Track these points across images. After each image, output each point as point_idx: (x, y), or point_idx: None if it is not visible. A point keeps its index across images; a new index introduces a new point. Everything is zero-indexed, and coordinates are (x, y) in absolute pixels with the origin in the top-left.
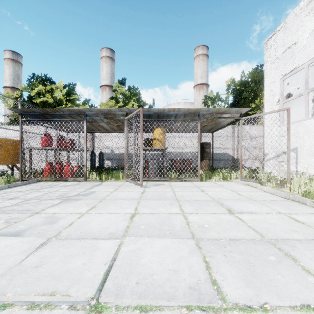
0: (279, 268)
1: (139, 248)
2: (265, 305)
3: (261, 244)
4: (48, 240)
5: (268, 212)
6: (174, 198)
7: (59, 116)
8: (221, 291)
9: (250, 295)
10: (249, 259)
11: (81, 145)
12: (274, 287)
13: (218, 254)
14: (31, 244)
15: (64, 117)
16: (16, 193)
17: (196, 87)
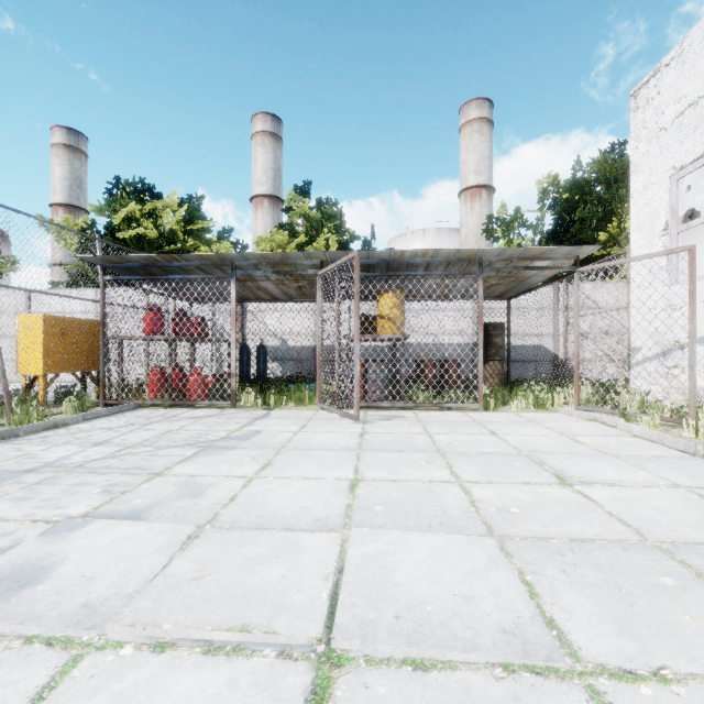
0: (685, 601)
1: (384, 552)
2: (663, 671)
3: (641, 551)
4: (198, 529)
5: (648, 483)
6: (434, 448)
7: (179, 270)
8: (567, 641)
9: (630, 651)
10: (618, 581)
11: (217, 329)
12: (679, 638)
13: (550, 569)
14: (169, 536)
15: (188, 271)
16: (103, 431)
17: (466, 194)
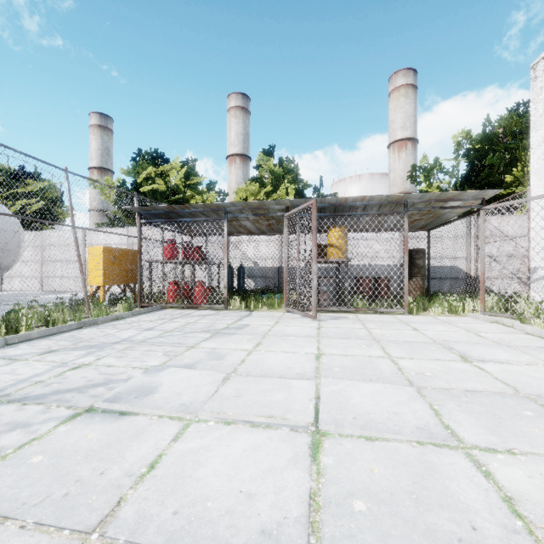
0: (537, 423)
1: (343, 390)
2: (513, 450)
3: (514, 398)
4: (228, 375)
5: (529, 362)
6: (371, 337)
7: (188, 214)
8: (456, 435)
9: (494, 441)
10: (494, 411)
11: (209, 255)
12: (528, 438)
13: (450, 404)
14: (213, 377)
15: (194, 215)
16: (147, 322)
17: (394, 146)
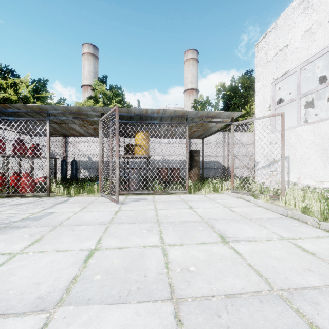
0: None
1: None
2: None
3: (271, 302)
4: None
5: (268, 237)
6: (155, 219)
7: (14, 114)
8: None
9: None
10: None
11: (51, 151)
12: None
13: None
14: None
15: (20, 115)
16: None
17: (186, 92)
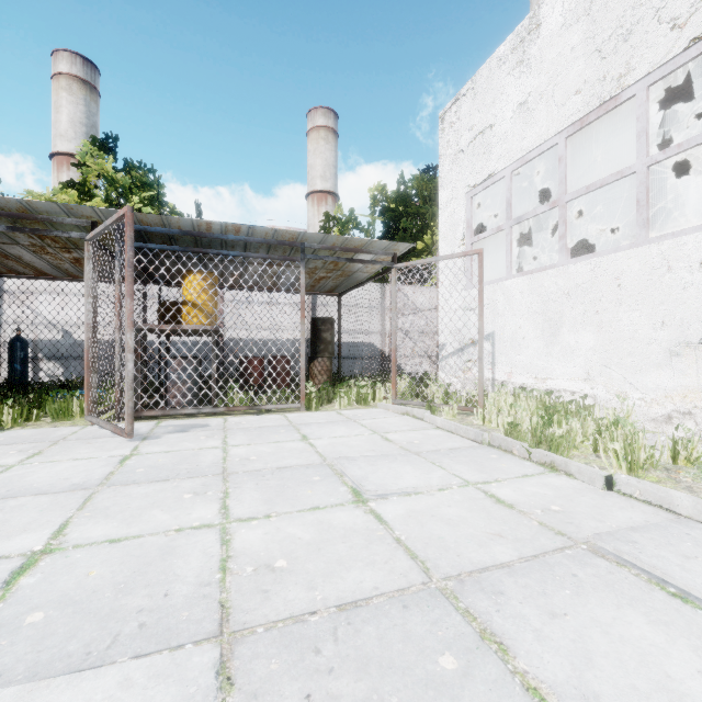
0: None
1: None
2: None
3: (423, 604)
4: None
5: (442, 485)
6: (219, 468)
7: None
8: None
9: None
10: (384, 691)
11: None
12: None
13: (286, 701)
14: None
15: None
16: None
17: (313, 197)
